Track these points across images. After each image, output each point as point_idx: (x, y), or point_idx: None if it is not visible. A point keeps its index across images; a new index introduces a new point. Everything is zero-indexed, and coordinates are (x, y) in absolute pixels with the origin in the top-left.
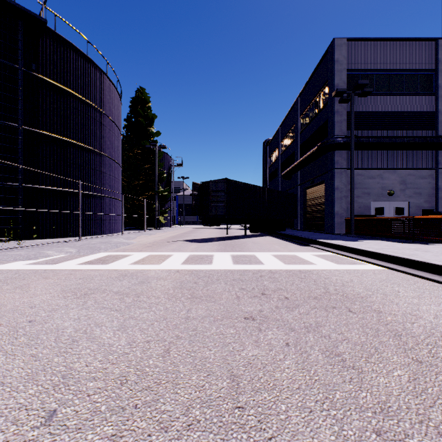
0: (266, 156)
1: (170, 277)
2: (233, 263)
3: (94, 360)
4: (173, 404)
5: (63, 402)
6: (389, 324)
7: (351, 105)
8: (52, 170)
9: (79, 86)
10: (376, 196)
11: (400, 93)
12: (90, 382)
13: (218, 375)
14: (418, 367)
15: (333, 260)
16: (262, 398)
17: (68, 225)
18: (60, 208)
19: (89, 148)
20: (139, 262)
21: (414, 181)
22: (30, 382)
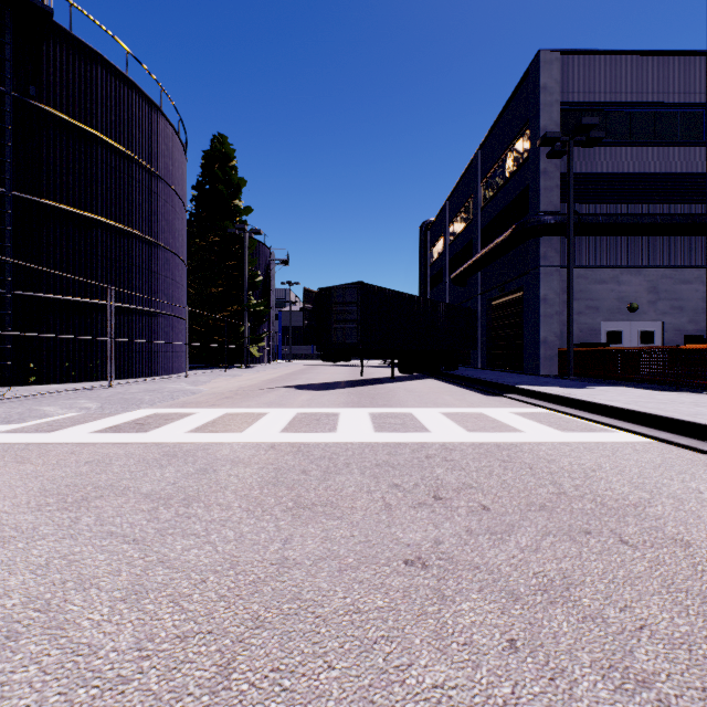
0: (424, 248)
1: (258, 459)
2: (375, 429)
3: None
4: None
5: None
6: None
7: (568, 160)
8: (66, 268)
9: (112, 126)
10: (608, 312)
11: (648, 142)
12: None
13: None
14: None
15: (551, 422)
16: None
17: (92, 361)
18: (79, 331)
19: (130, 232)
20: (206, 428)
21: (672, 288)
22: None
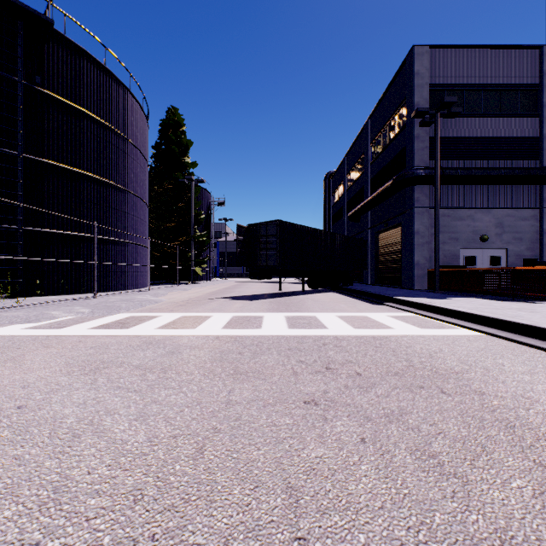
0: (328, 192)
1: (208, 345)
2: (288, 327)
3: (99, 465)
4: (206, 533)
5: (51, 530)
6: (497, 410)
7: (435, 128)
8: (61, 210)
9: (94, 104)
10: (465, 242)
11: (495, 114)
12: (92, 498)
13: (270, 487)
14: (543, 475)
15: (415, 322)
16: (332, 524)
17: (80, 278)
18: (71, 257)
19: (107, 182)
20: (169, 326)
21: (513, 224)
22: (8, 498)
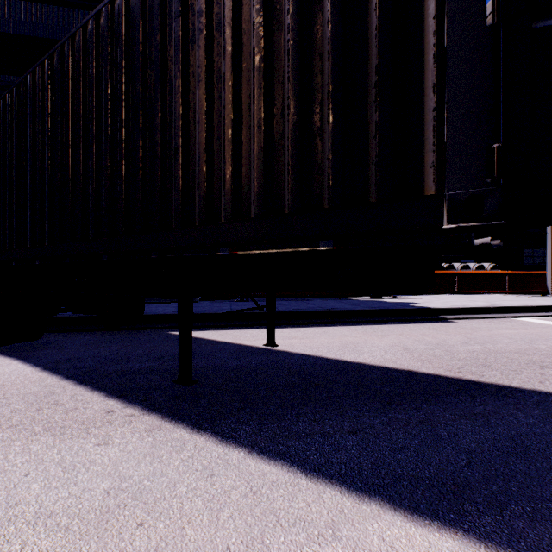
0: None
1: None
2: None
3: None
4: None
5: None
6: None
7: None
8: None
9: None
10: None
11: None
12: None
13: None
14: None
15: None
16: None
17: None
18: None
19: None
20: None
21: None
22: None
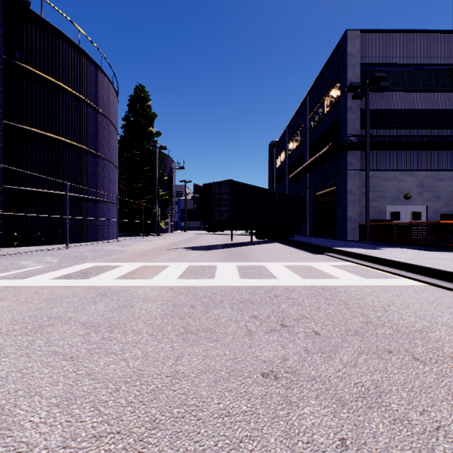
0: (272, 158)
1: (161, 297)
2: (240, 277)
3: None
4: None
5: None
6: None
7: (366, 101)
8: (39, 171)
9: (69, 79)
10: (391, 200)
11: (417, 89)
12: None
13: None
14: None
15: (357, 272)
16: None
17: (56, 231)
18: (47, 212)
19: (81, 147)
20: (128, 276)
21: (432, 184)
22: None
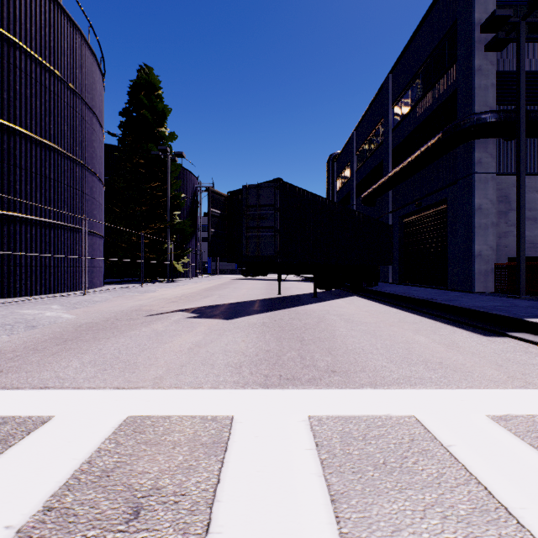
0: (332, 177)
1: None
2: None
3: None
4: None
5: None
6: None
7: (518, 45)
8: None
9: None
10: None
11: None
12: None
13: None
14: None
15: None
16: None
17: None
18: None
19: (11, 127)
20: None
21: None
22: None
